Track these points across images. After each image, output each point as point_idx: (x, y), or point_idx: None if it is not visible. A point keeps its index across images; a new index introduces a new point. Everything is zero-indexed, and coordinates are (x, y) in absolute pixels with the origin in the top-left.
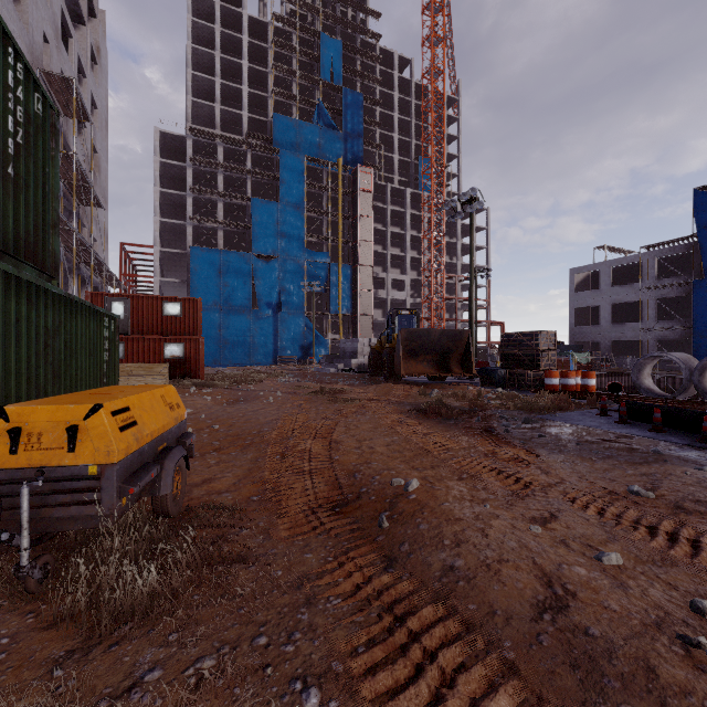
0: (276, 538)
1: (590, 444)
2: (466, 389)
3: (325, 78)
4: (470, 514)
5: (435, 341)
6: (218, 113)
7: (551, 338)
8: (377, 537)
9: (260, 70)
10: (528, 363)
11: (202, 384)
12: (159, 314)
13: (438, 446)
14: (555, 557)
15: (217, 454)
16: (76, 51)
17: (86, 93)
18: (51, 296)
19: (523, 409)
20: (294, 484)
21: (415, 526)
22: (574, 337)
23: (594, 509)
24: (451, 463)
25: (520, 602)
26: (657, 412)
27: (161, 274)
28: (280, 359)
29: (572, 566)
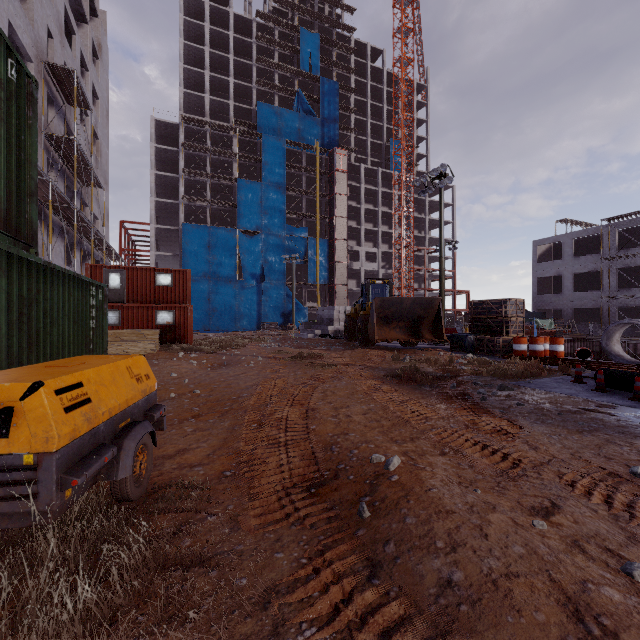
0: (245, 528)
1: (572, 414)
2: (437, 354)
3: (304, 69)
4: (462, 504)
5: (407, 309)
6: (207, 102)
7: (519, 306)
8: (357, 530)
9: (245, 62)
10: (497, 330)
11: (190, 349)
12: (152, 284)
13: (415, 415)
14: (574, 570)
15: (194, 421)
16: (79, 46)
17: (88, 85)
18: (27, 264)
19: (496, 375)
20: (268, 458)
21: (401, 518)
22: (537, 305)
23: (599, 497)
24: (431, 434)
25: None
26: (639, 381)
27: (157, 249)
28: (263, 325)
29: (600, 585)
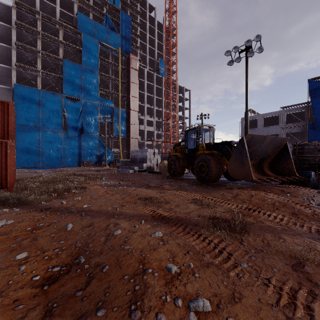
0: None
1: None
2: (317, 193)
3: (110, 1)
4: None
5: (263, 148)
6: (37, 1)
7: None
8: None
9: None
10: None
11: (3, 202)
12: None
13: None
14: None
15: None
16: None
17: None
18: None
19: None
20: None
21: None
22: None
23: None
24: None
25: None
26: None
27: None
28: (82, 163)
29: None
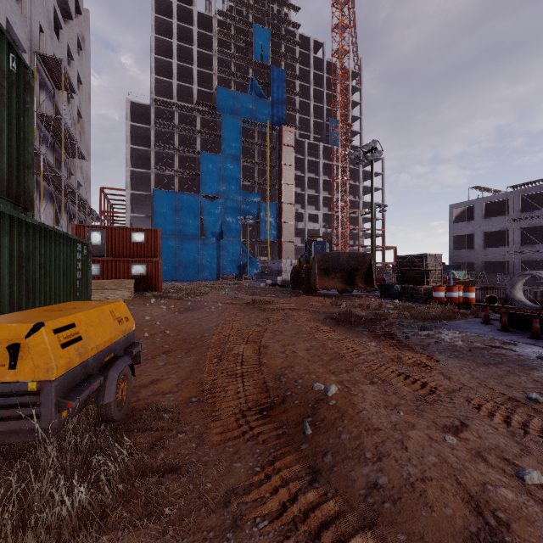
0: (209, 443)
1: (480, 350)
2: (369, 300)
3: (256, 59)
4: (387, 423)
5: (344, 262)
6: (174, 87)
7: (438, 260)
8: (301, 444)
9: (206, 53)
10: (419, 280)
11: (160, 296)
12: (128, 241)
13: (350, 351)
14: (477, 475)
15: (165, 356)
16: (66, 39)
17: (73, 72)
18: (25, 225)
19: (418, 318)
20: (227, 387)
21: (337, 435)
22: (453, 259)
23: (500, 417)
24: (362, 367)
25: (452, 534)
26: (536, 322)
27: (132, 211)
28: (221, 276)
29: (497, 487)
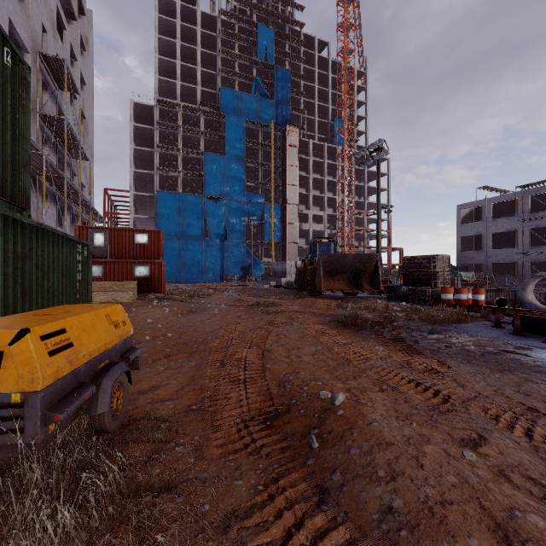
0: (208, 457)
1: (494, 355)
2: (375, 303)
3: (260, 59)
4: (400, 437)
5: (349, 264)
6: (178, 87)
7: (446, 261)
8: (307, 459)
9: (210, 53)
10: (426, 282)
11: (163, 298)
12: (131, 242)
13: (357, 356)
14: (502, 498)
15: (166, 361)
16: (69, 40)
17: (77, 72)
18: (21, 225)
19: (426, 321)
20: (229, 394)
21: (346, 449)
22: (461, 260)
23: (521, 430)
24: (371, 373)
25: None
26: None
27: (135, 212)
28: (225, 277)
29: (526, 513)
